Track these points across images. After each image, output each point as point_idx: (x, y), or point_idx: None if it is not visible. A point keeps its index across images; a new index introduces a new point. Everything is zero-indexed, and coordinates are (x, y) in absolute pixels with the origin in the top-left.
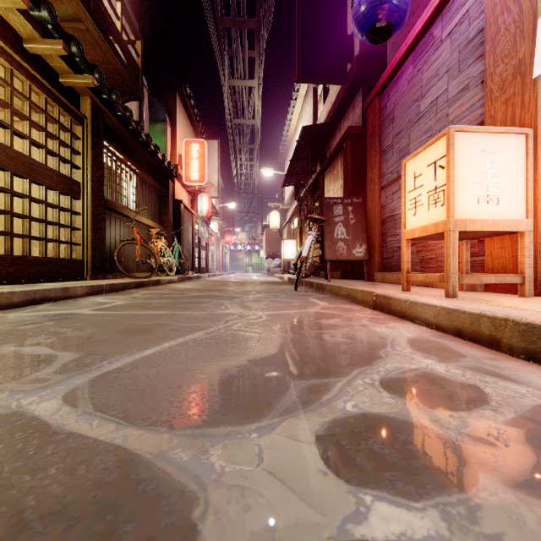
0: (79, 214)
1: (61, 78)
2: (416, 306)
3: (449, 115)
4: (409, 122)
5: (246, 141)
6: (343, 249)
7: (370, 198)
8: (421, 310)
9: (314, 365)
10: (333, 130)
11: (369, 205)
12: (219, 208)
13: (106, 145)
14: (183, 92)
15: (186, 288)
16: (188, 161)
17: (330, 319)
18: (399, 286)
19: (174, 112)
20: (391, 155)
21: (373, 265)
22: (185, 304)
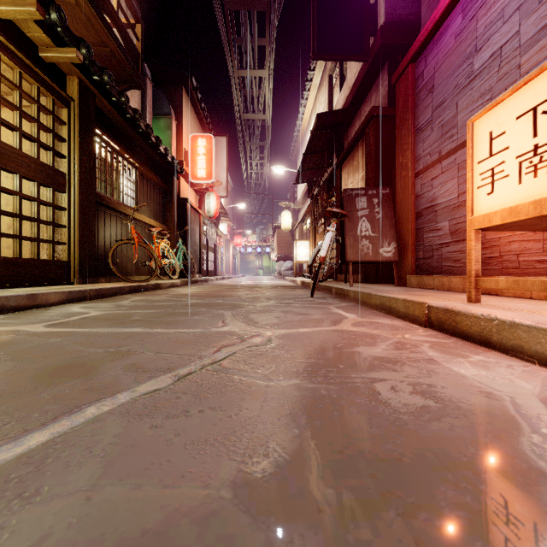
0: (65, 209)
1: (41, 52)
2: (514, 329)
3: (521, 65)
4: (457, 88)
5: (256, 138)
6: (368, 248)
7: (401, 187)
8: (527, 337)
9: (404, 519)
10: (351, 118)
11: (400, 196)
12: (228, 209)
13: (99, 134)
14: (189, 84)
15: (186, 293)
16: (194, 158)
17: (373, 344)
18: (447, 293)
19: (180, 106)
20: (430, 132)
21: (404, 266)
22: (174, 316)
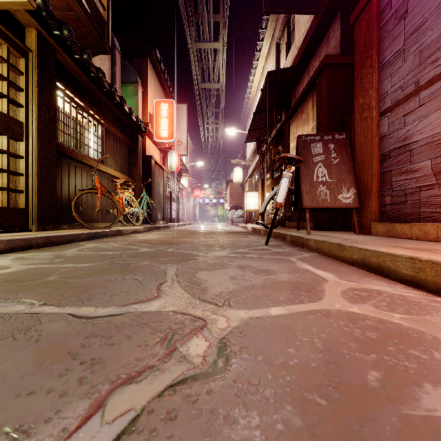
0: (22, 157)
1: None
2: None
3: None
4: None
5: (212, 105)
6: (326, 195)
7: (362, 129)
8: None
9: None
10: (299, 76)
11: (360, 139)
12: (189, 167)
13: (62, 89)
14: (153, 56)
15: (142, 240)
16: (158, 120)
17: None
18: None
19: (145, 75)
20: (402, 63)
21: (366, 213)
22: (100, 276)
